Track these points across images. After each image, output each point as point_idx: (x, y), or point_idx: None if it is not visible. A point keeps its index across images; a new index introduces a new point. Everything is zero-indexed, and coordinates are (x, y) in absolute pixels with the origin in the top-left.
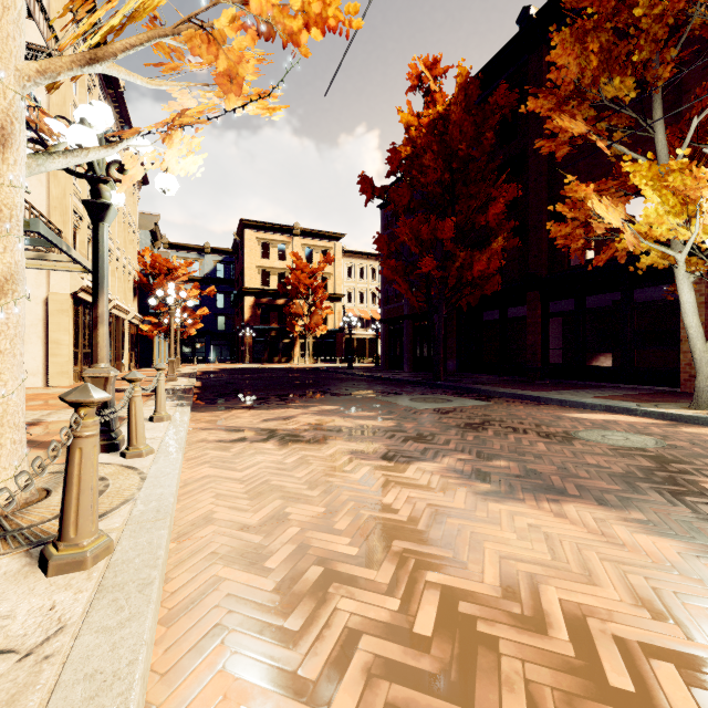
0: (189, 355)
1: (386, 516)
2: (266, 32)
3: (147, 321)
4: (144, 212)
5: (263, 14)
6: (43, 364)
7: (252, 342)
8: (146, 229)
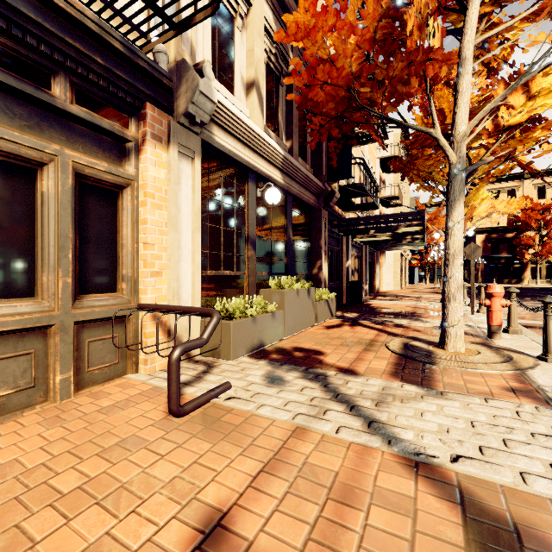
0: (431, 277)
1: (537, 313)
2: (504, 213)
3: (413, 258)
4: (411, 197)
5: (503, 211)
6: (390, 281)
7: (483, 267)
8: (412, 206)
